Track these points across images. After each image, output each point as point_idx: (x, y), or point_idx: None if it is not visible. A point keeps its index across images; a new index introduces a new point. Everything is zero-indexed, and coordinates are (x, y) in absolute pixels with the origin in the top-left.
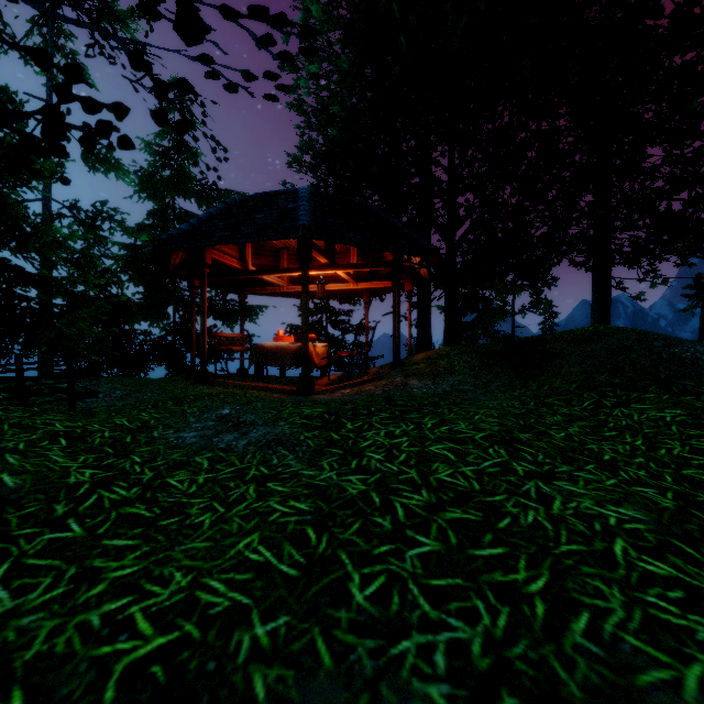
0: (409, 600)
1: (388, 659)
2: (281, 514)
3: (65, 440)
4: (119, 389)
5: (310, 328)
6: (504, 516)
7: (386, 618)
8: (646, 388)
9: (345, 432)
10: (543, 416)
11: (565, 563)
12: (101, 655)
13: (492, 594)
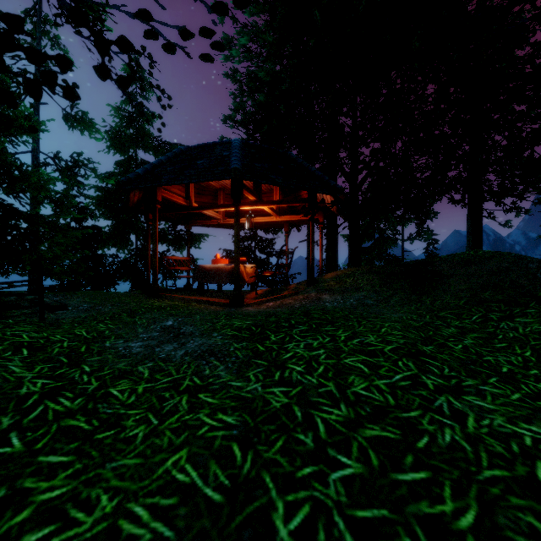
0: (335, 536)
1: None
2: (209, 428)
3: (27, 350)
4: (86, 302)
5: (242, 252)
6: (421, 434)
7: None
8: (527, 304)
9: (270, 344)
10: (439, 328)
11: (492, 492)
12: None
13: (421, 530)
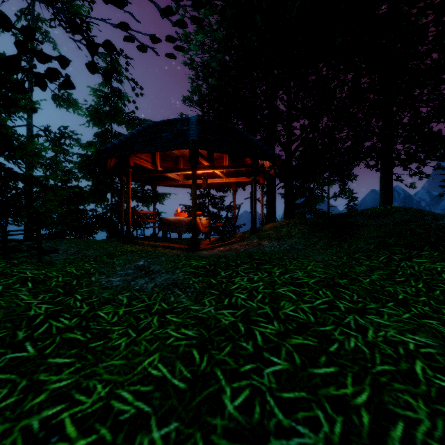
0: (267, 409)
1: None
2: (175, 338)
3: (31, 283)
4: (73, 247)
5: (198, 207)
6: (333, 342)
7: (250, 425)
8: (422, 248)
9: (220, 278)
10: (353, 266)
11: (381, 380)
12: None
13: (328, 405)
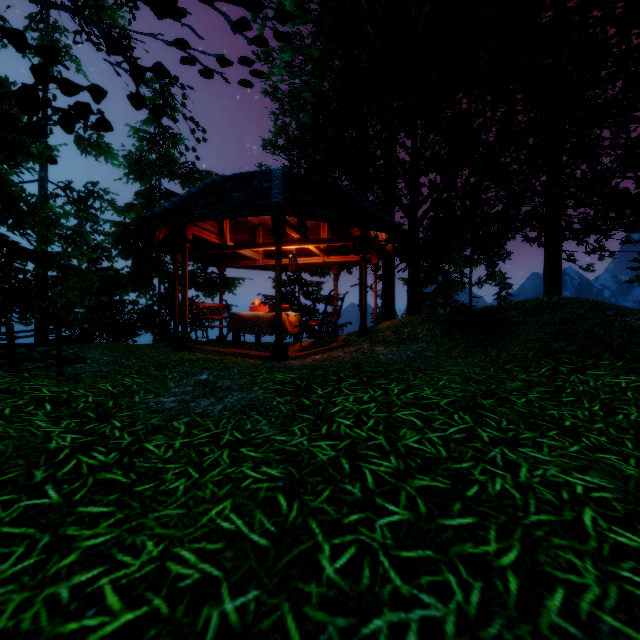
0: (380, 573)
1: (360, 639)
2: (253, 480)
3: (50, 405)
4: (106, 355)
5: (284, 298)
6: (472, 484)
7: (357, 594)
8: (600, 355)
9: (316, 398)
10: (503, 382)
11: (536, 534)
12: (67, 632)
13: (463, 567)
